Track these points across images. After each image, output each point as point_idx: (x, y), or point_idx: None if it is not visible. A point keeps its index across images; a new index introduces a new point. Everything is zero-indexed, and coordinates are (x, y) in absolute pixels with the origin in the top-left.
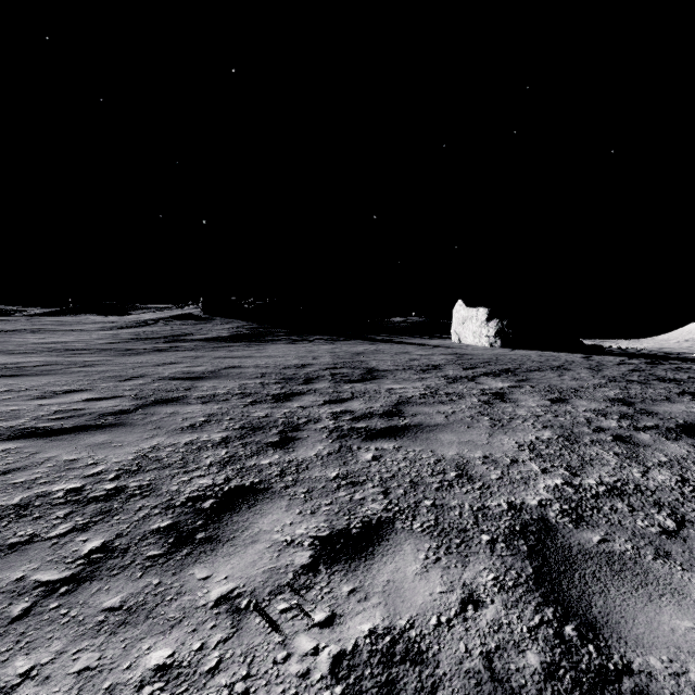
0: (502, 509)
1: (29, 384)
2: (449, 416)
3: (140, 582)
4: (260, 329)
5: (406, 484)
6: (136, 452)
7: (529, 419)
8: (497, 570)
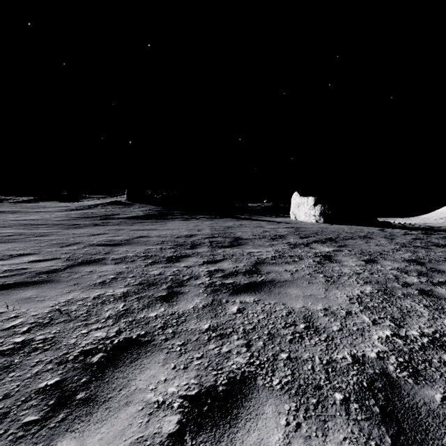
0: (347, 363)
1: None
2: (293, 274)
3: None
4: (164, 211)
5: (265, 336)
6: (52, 305)
7: (352, 276)
8: (357, 441)
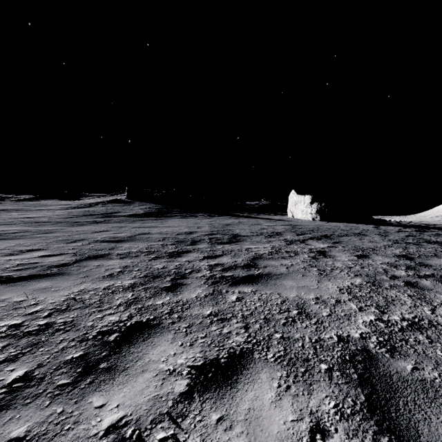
0: (333, 341)
1: (5, 245)
2: (289, 267)
3: (47, 411)
4: (163, 209)
5: (261, 320)
6: (67, 295)
7: (344, 270)
8: (337, 398)
